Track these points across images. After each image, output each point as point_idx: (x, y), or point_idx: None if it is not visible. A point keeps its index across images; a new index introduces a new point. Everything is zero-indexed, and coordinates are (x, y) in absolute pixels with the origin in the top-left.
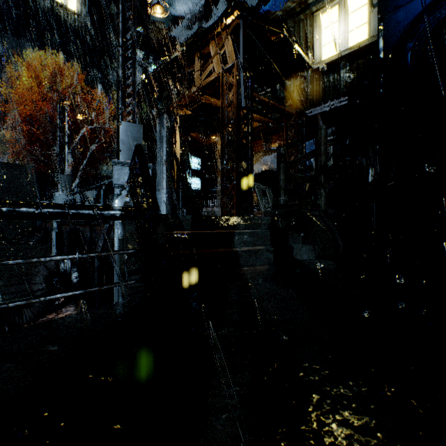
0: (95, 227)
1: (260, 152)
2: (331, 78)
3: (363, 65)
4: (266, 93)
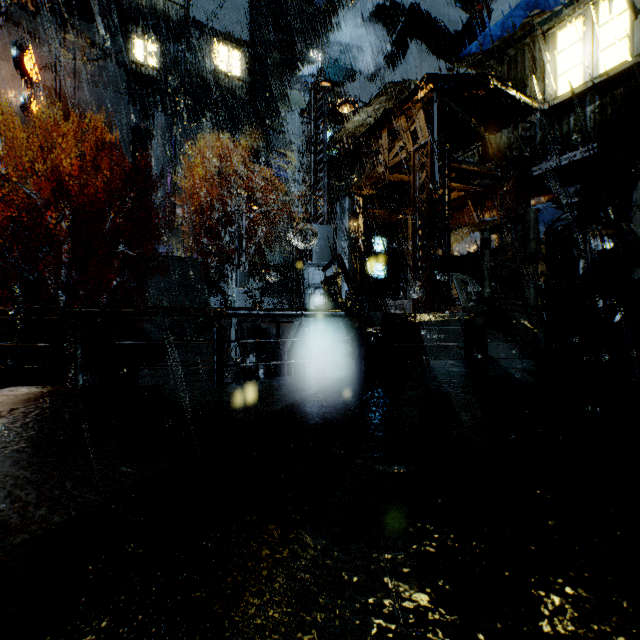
0: (282, 324)
1: (467, 225)
2: (571, 119)
3: (621, 97)
4: (475, 148)
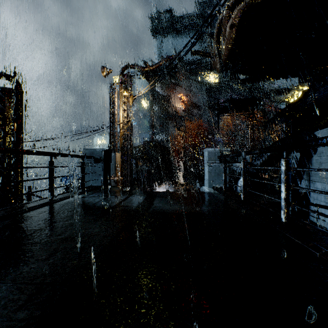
0: None
1: None
2: None
3: None
4: None
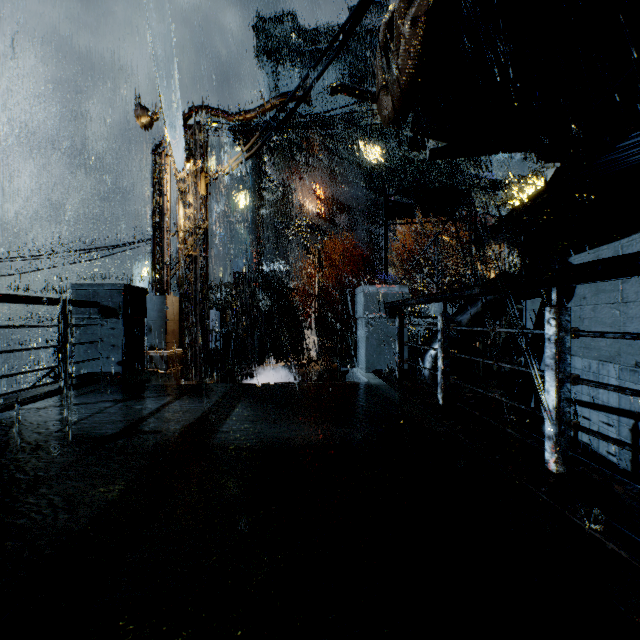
0: None
1: None
2: None
3: None
4: None
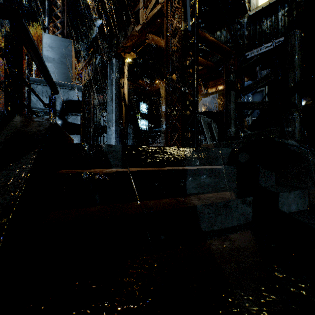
0: None
1: None
2: (268, 21)
3: (303, 3)
4: None
